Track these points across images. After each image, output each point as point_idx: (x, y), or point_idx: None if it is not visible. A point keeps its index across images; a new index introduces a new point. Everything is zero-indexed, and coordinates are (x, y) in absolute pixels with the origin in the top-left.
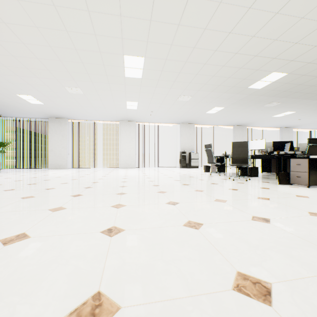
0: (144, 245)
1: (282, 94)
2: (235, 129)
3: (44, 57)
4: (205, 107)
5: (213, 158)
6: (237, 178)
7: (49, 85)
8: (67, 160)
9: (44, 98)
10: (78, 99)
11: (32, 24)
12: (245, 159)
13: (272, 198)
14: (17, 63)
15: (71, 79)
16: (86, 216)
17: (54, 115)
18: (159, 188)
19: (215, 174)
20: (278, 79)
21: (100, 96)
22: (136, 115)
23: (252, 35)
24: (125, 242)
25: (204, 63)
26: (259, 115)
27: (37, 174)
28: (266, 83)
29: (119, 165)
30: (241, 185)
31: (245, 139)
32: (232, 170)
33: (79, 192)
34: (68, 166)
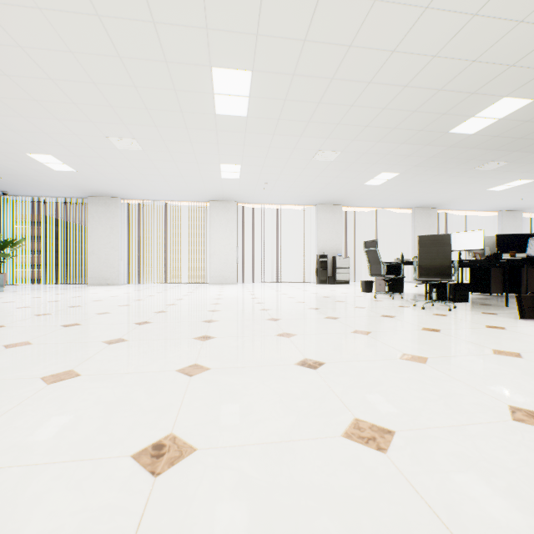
0: (243, 518)
1: (513, 145)
2: (416, 213)
3: (63, 77)
4: (363, 174)
5: (381, 266)
6: (430, 305)
7: (80, 134)
8: (119, 270)
9: (75, 159)
10: (133, 160)
11: (30, 1)
12: (445, 268)
13: (525, 353)
14: (16, 90)
15: (118, 122)
16: (114, 400)
17: (97, 191)
18: (280, 325)
19: (384, 296)
20: (512, 113)
21: (172, 154)
22: (238, 190)
23: (474, 13)
24: (188, 502)
25: (369, 80)
26: (464, 187)
27: (63, 294)
28: (485, 123)
29: (209, 279)
30: (443, 320)
31: (435, 233)
32: (413, 289)
33: (121, 334)
34: (121, 281)
